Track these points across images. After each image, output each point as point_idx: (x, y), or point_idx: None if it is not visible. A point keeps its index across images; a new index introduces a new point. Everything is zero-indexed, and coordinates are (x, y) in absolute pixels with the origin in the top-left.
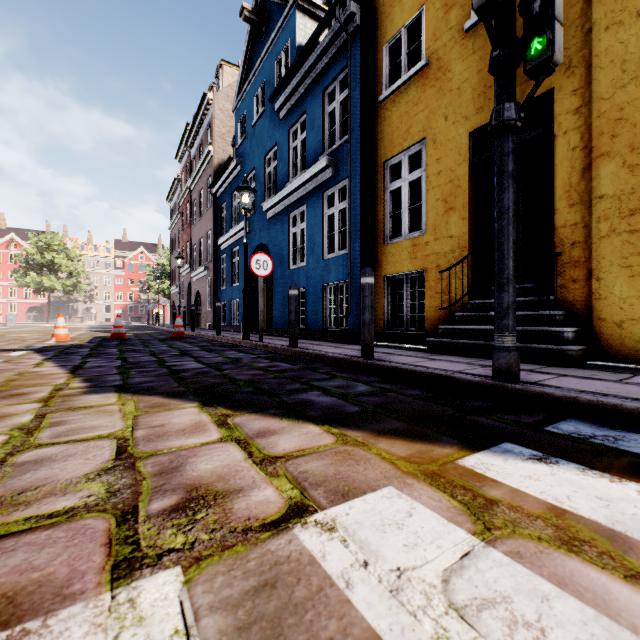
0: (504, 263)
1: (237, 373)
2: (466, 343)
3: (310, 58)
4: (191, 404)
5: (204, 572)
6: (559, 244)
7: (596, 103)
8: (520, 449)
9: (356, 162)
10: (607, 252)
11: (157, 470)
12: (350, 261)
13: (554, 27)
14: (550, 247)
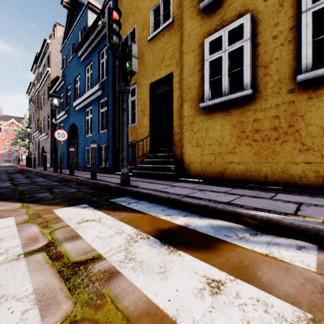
0: (122, 142)
1: (23, 187)
2: (143, 172)
3: (92, 35)
4: None
5: None
6: (174, 133)
7: (183, 81)
8: (85, 205)
9: (111, 89)
10: (186, 137)
11: None
12: (108, 135)
13: (132, 59)
14: (171, 134)
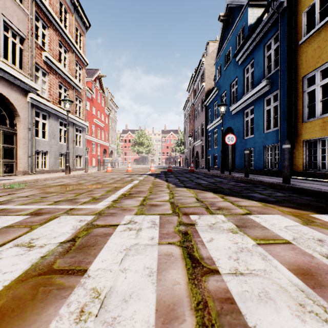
0: None
1: (222, 185)
2: None
3: (256, 31)
4: (210, 192)
5: (227, 216)
6: None
7: None
8: None
9: (284, 80)
10: None
11: (209, 203)
12: (280, 133)
13: None
14: None
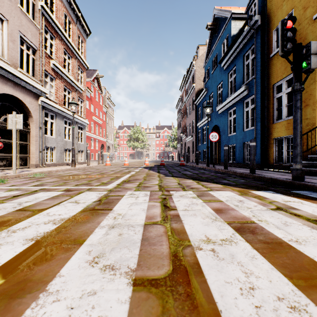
0: (295, 139)
1: (202, 175)
2: (308, 169)
3: (237, 43)
4: (190, 180)
5: (194, 192)
6: None
7: None
8: (271, 192)
9: (258, 87)
10: None
11: (186, 186)
12: (255, 132)
13: (310, 58)
14: None
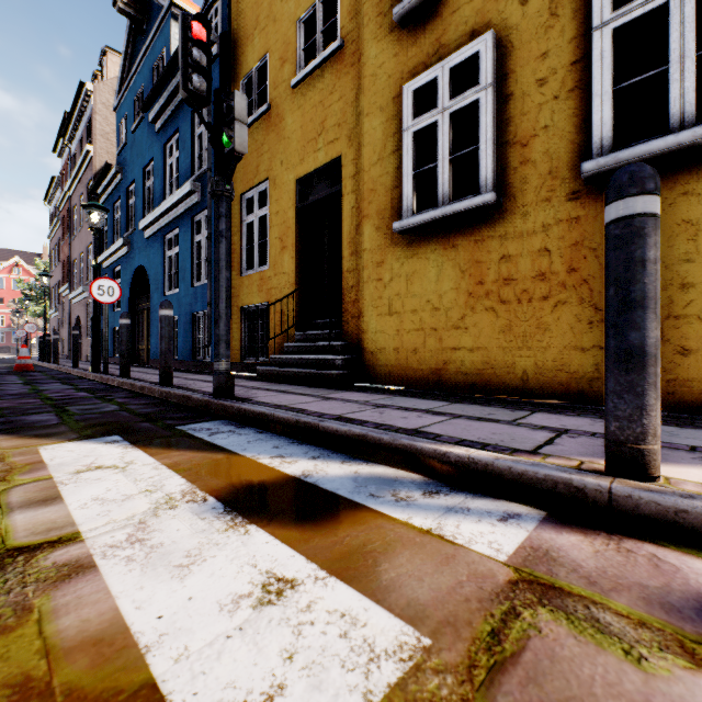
0: (217, 304)
1: (6, 402)
2: (279, 370)
3: (178, 75)
4: None
5: None
6: (345, 286)
7: (362, 174)
8: (114, 438)
9: None
10: (367, 295)
11: None
12: (211, 291)
13: (234, 127)
14: (339, 288)
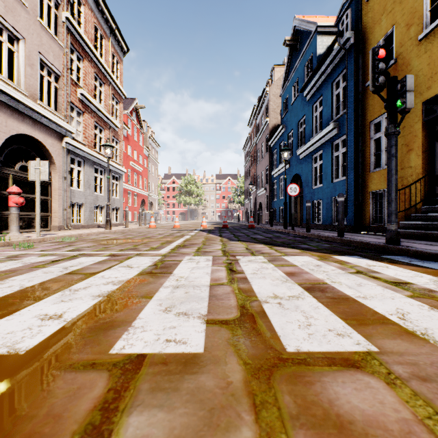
0: (389, 193)
1: (277, 240)
2: (411, 232)
3: (323, 66)
4: (261, 244)
5: (266, 257)
6: None
7: None
8: (357, 257)
9: (351, 124)
10: None
11: (255, 251)
12: (347, 184)
13: (406, 95)
14: None
